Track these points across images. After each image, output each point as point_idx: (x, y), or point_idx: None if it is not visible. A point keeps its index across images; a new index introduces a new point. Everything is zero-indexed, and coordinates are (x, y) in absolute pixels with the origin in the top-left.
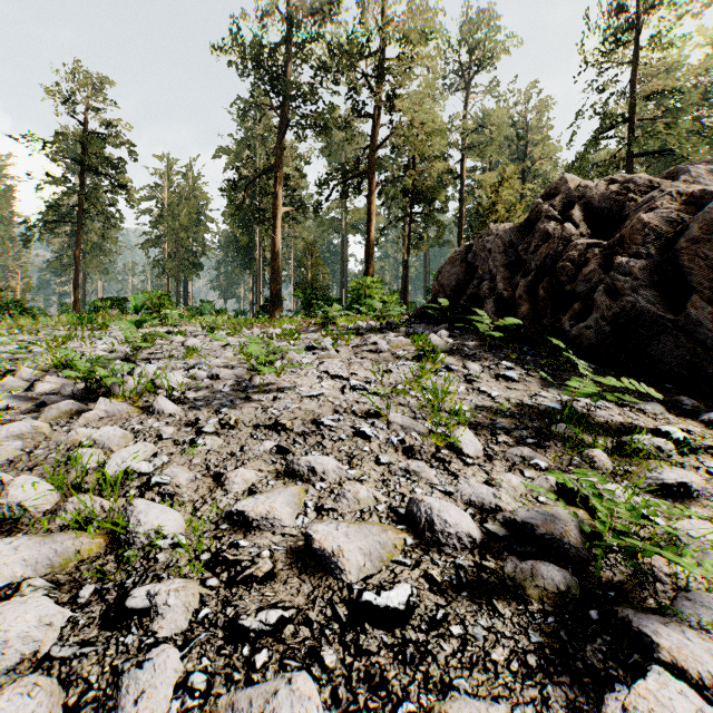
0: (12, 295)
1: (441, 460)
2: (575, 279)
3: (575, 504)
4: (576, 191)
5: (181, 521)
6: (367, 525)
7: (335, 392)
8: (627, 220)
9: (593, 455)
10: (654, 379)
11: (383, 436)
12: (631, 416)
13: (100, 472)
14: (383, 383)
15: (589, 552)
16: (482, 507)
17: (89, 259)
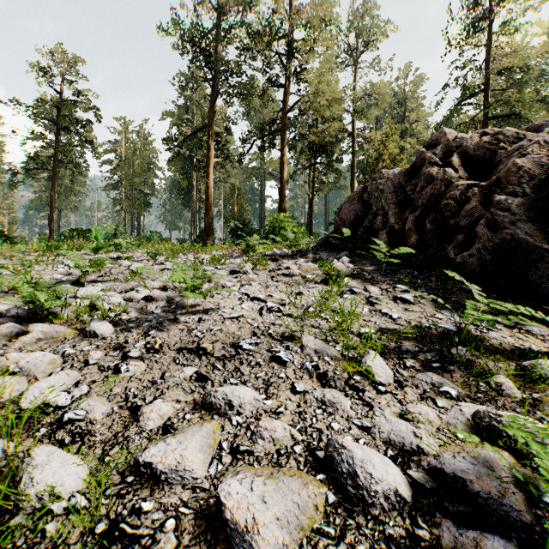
0: (1, 227)
1: (355, 388)
2: (457, 214)
3: (496, 442)
4: (454, 141)
5: (83, 474)
6: (284, 479)
7: (254, 314)
8: (500, 164)
9: (500, 382)
10: (532, 301)
11: (298, 360)
12: (520, 337)
13: (18, 405)
14: (296, 305)
15: (538, 521)
16: (403, 447)
17: (63, 198)
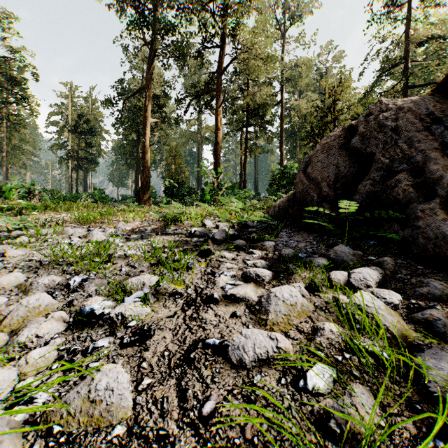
0: None
1: None
2: None
3: None
4: None
5: None
6: None
7: None
8: None
9: None
10: None
11: None
12: None
13: None
14: None
15: None
16: None
17: (11, 157)
